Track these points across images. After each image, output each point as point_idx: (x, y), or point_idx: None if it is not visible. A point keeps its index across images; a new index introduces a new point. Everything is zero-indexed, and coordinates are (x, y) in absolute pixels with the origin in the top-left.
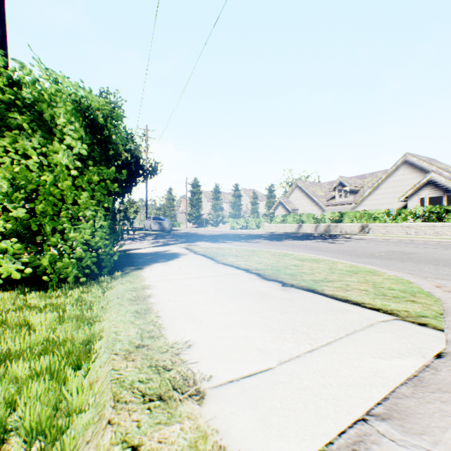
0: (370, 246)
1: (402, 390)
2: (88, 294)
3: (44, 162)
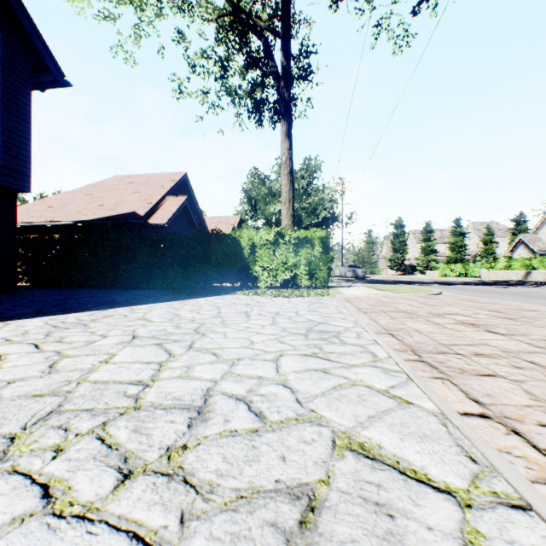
0: (524, 289)
1: (371, 294)
2: (323, 290)
3: (312, 255)
